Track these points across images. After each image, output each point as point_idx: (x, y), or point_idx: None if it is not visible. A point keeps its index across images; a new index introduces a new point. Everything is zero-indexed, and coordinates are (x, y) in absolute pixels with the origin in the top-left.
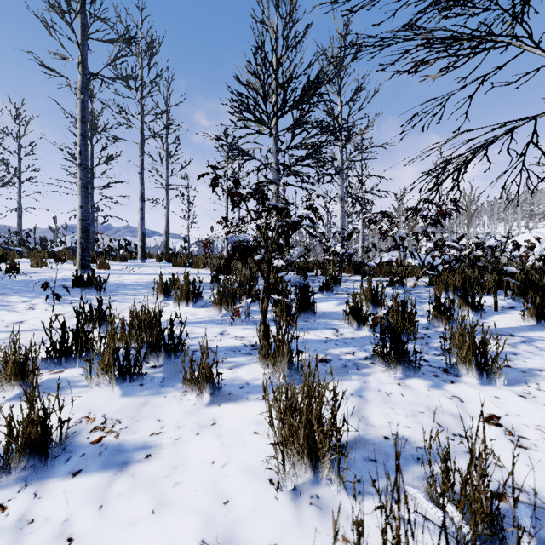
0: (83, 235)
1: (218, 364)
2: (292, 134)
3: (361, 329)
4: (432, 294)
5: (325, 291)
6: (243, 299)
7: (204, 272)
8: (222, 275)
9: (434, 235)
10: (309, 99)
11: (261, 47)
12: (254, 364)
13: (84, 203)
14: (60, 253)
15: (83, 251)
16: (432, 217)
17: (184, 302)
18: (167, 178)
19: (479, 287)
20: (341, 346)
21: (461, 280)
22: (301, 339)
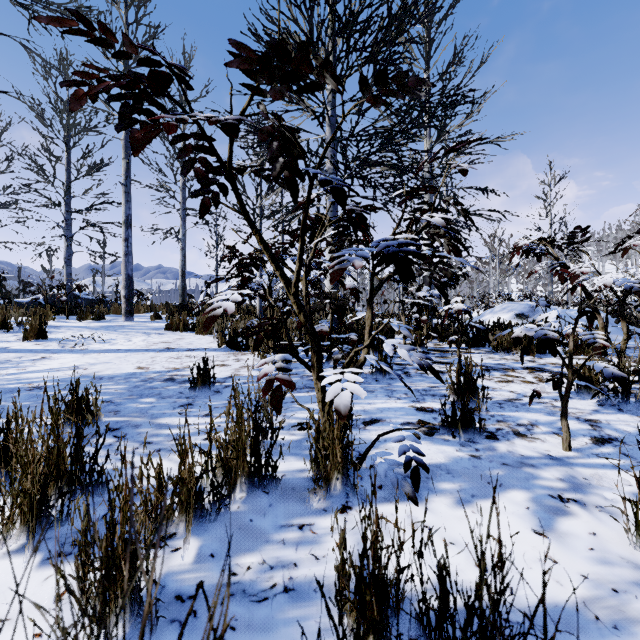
0: None
1: None
2: (359, 108)
3: None
4: None
5: (462, 431)
6: None
7: (210, 342)
8: (236, 352)
9: None
10: (391, 40)
11: None
12: None
13: None
14: None
15: None
16: None
17: (12, 528)
18: (183, 200)
19: None
20: None
21: None
22: None
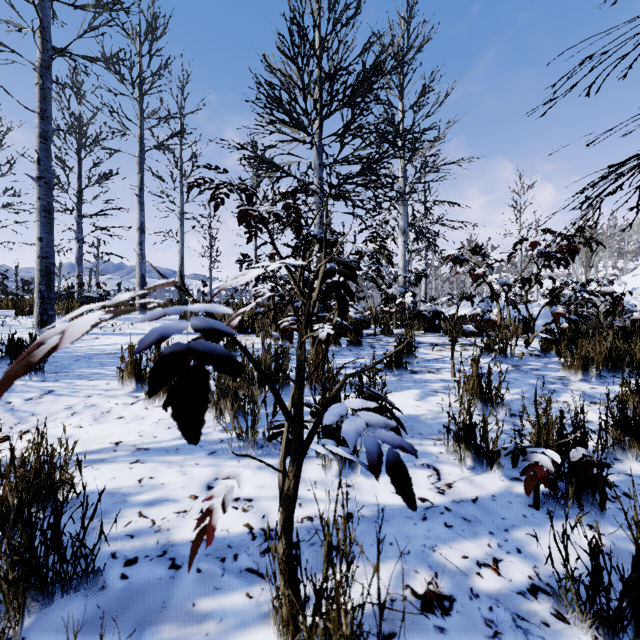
0: (42, 279)
1: (168, 632)
2: (341, 141)
3: (483, 470)
4: (557, 372)
5: (395, 369)
6: (256, 408)
7: None
8: (244, 335)
9: (554, 281)
10: (365, 92)
11: (299, 19)
12: (261, 630)
13: (45, 233)
14: (24, 303)
15: (42, 302)
16: (557, 255)
17: (163, 397)
18: (181, 205)
19: (633, 363)
20: (461, 531)
21: (604, 352)
22: (370, 506)
